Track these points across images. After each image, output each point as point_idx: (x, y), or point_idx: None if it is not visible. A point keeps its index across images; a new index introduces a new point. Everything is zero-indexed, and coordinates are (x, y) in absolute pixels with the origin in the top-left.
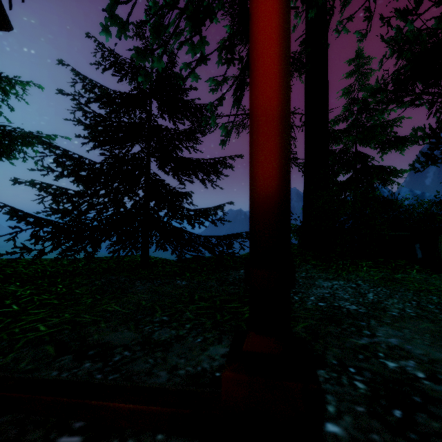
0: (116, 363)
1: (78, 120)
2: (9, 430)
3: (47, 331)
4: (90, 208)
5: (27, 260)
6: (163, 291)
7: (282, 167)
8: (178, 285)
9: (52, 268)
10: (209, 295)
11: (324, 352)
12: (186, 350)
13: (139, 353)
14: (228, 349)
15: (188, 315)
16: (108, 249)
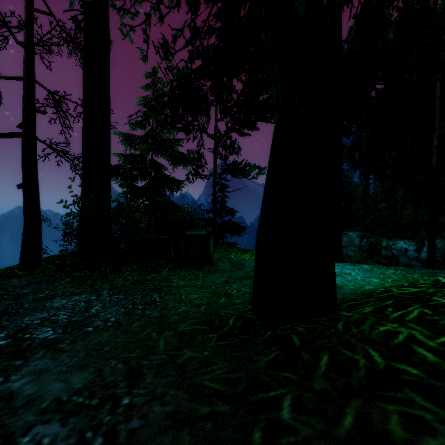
0: None
1: None
2: None
3: None
4: None
5: None
6: None
7: None
8: None
9: None
10: None
11: None
12: None
13: None
14: None
15: None
16: None
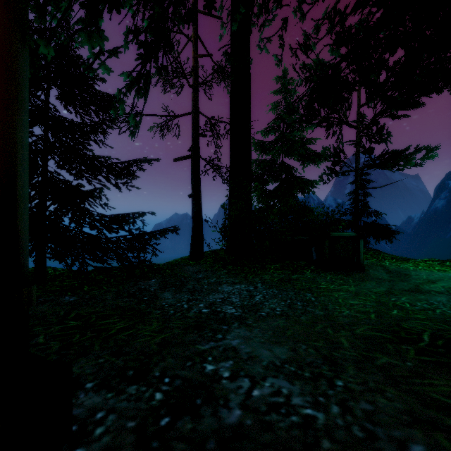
0: None
1: None
2: None
3: None
4: None
5: None
6: (35, 311)
7: None
8: (62, 302)
9: None
10: (90, 311)
11: (156, 364)
12: None
13: None
14: None
15: (38, 340)
16: None
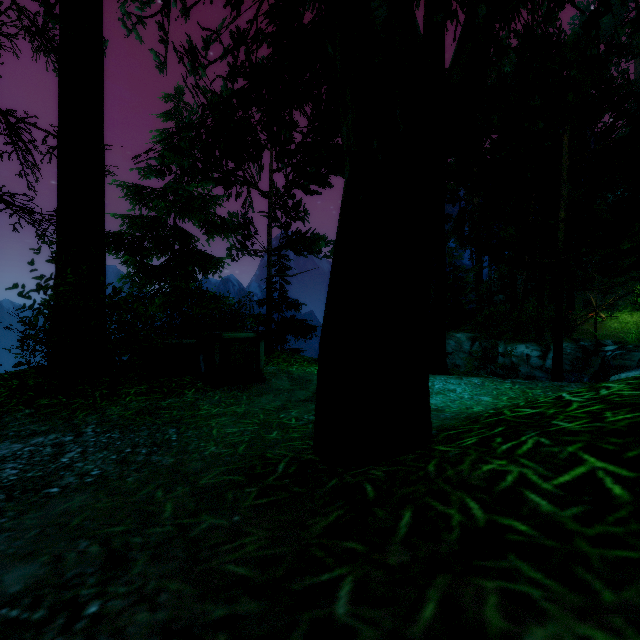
0: None
1: None
2: None
3: None
4: None
5: None
6: None
7: None
8: None
9: None
10: None
11: None
12: None
13: None
14: None
15: None
16: None
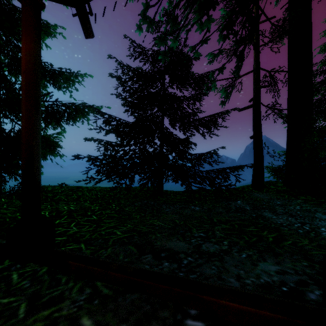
0: (187, 266)
1: (120, 94)
2: (143, 305)
3: (123, 235)
4: (126, 153)
5: (86, 187)
6: (185, 213)
7: None
8: (194, 210)
9: (102, 193)
10: (224, 219)
11: None
12: (238, 263)
13: (200, 260)
14: (277, 267)
15: (219, 234)
16: (139, 181)
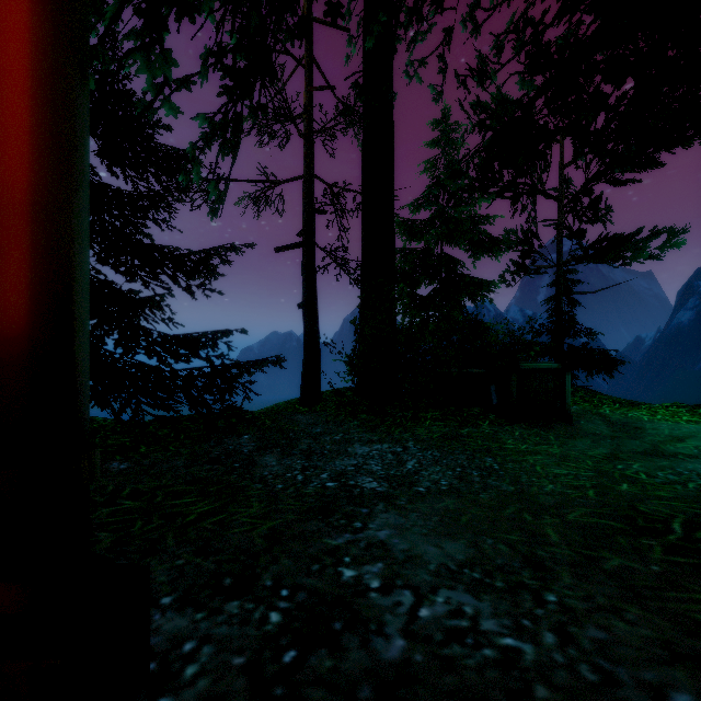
0: None
1: None
2: None
3: None
4: None
5: None
6: None
7: (40, 291)
8: (108, 471)
9: None
10: (154, 485)
11: (266, 568)
12: None
13: None
14: None
15: None
16: None
